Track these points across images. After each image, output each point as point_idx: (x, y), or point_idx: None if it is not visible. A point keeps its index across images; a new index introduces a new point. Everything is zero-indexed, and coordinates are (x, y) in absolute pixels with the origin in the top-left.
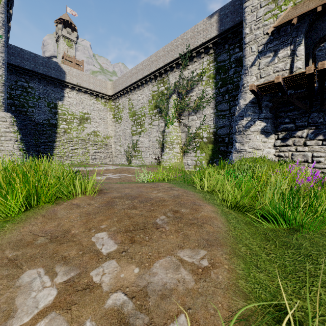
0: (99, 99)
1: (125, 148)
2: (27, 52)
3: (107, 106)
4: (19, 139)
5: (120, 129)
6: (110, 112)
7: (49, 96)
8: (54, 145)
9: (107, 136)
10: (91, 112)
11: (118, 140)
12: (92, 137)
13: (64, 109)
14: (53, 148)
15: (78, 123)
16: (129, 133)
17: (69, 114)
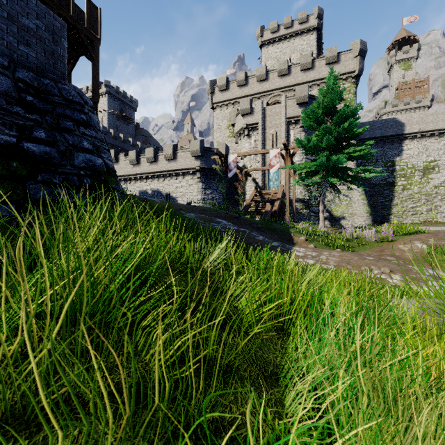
0: None
1: None
2: (366, 123)
3: None
4: (366, 204)
5: None
6: None
7: (386, 155)
8: (391, 204)
9: None
10: (440, 157)
11: None
12: (441, 190)
13: (403, 164)
14: (390, 207)
15: (420, 175)
16: None
17: (408, 168)
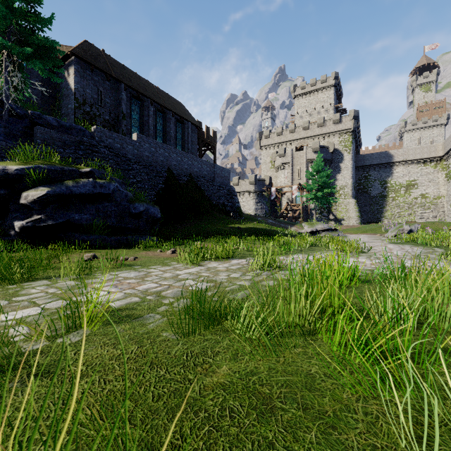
0: (427, 163)
1: None
2: (367, 155)
3: (438, 167)
4: (357, 211)
5: (450, 188)
6: (442, 172)
7: (381, 176)
8: (384, 210)
9: (438, 196)
10: (418, 178)
11: (448, 199)
12: (419, 200)
13: (392, 182)
14: (383, 212)
15: (405, 190)
16: None
17: (396, 185)
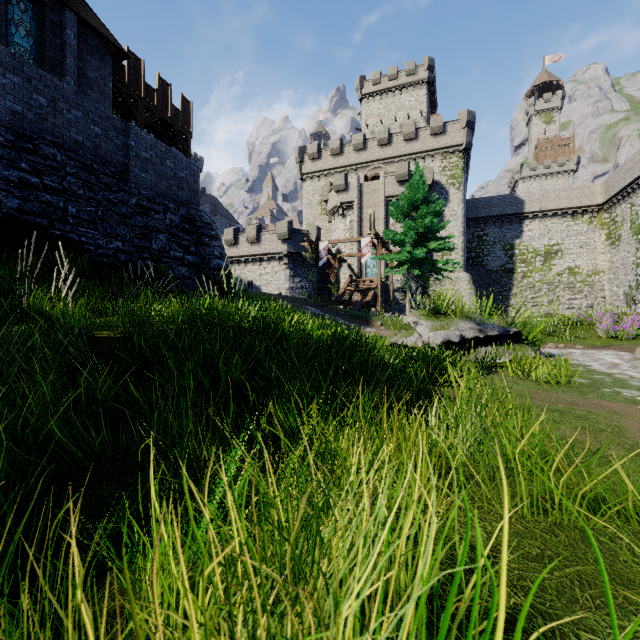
0: (578, 216)
1: (625, 290)
2: (482, 199)
3: (594, 223)
4: (474, 294)
5: (618, 257)
6: (601, 231)
7: (504, 237)
8: (510, 294)
9: (595, 272)
10: (563, 240)
11: (614, 276)
12: (565, 278)
13: (523, 247)
14: (508, 298)
15: (542, 261)
16: (631, 263)
17: (528, 252)
